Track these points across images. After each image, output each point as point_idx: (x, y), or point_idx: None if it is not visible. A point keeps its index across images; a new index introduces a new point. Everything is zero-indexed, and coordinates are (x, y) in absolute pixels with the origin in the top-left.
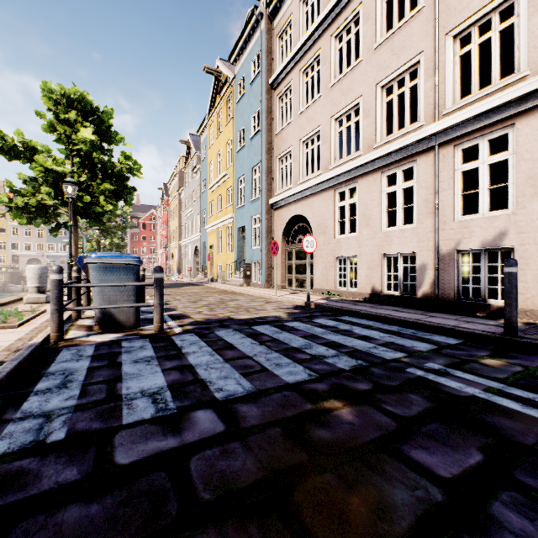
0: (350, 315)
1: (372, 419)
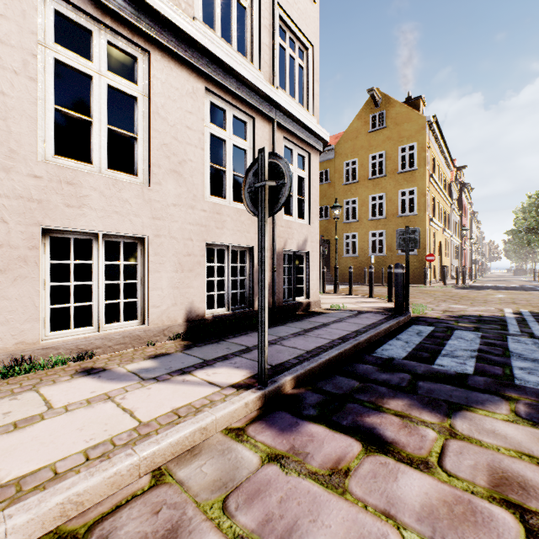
0: (363, 352)
1: None
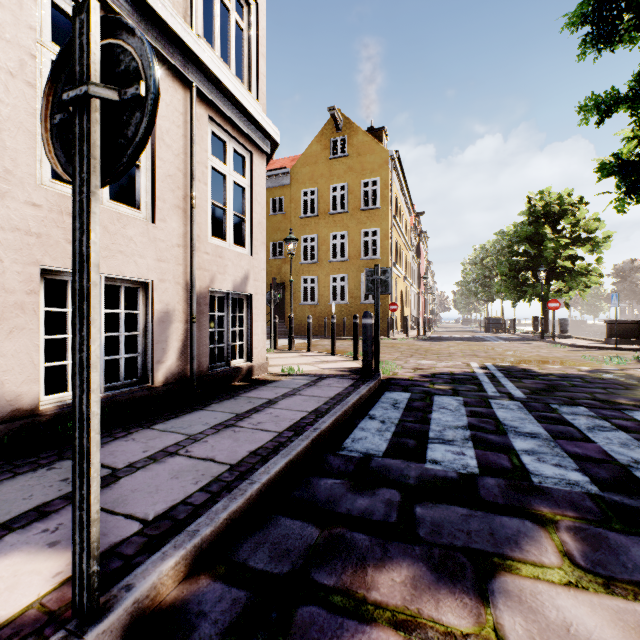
0: (327, 450)
1: (607, 396)
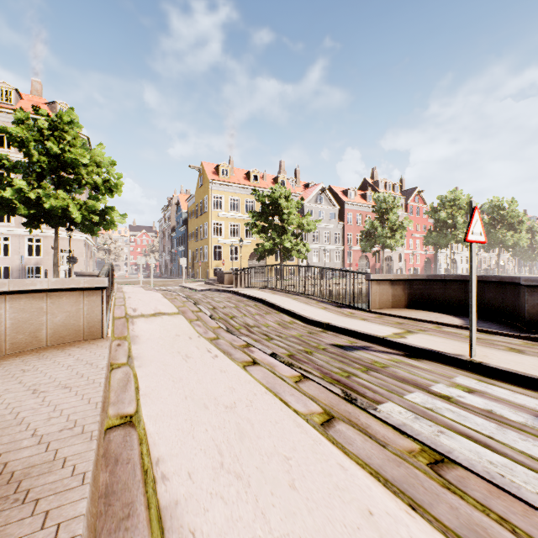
0: None
1: None
